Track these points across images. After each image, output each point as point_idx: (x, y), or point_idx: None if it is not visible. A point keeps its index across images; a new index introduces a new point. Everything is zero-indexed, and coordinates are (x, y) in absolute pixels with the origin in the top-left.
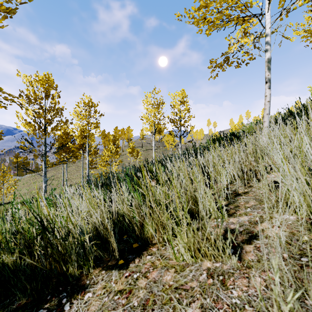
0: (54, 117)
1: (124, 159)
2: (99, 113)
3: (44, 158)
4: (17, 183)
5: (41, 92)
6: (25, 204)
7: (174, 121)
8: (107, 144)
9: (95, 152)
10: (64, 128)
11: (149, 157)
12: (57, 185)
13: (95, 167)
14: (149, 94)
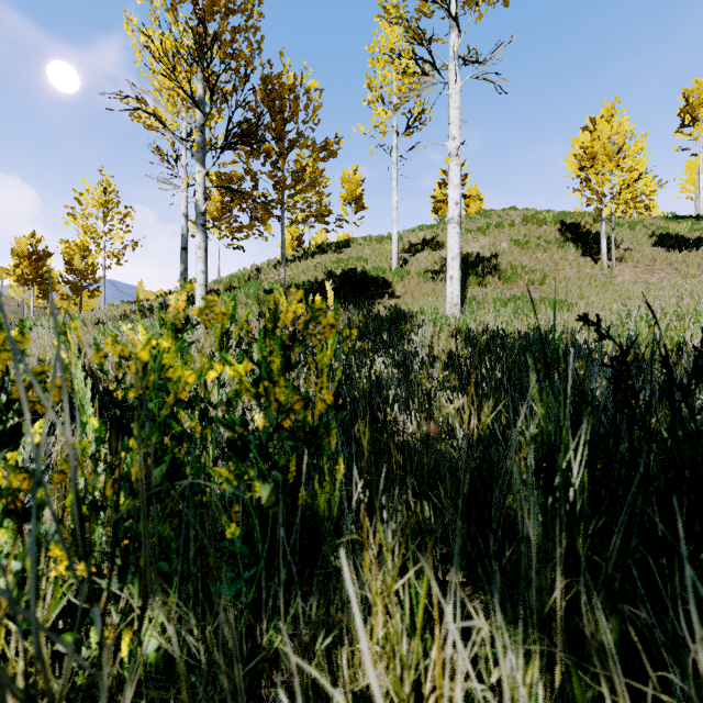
0: None
1: None
2: None
3: None
4: None
5: None
6: None
7: (71, 282)
8: None
9: None
10: None
11: None
12: None
13: None
14: (24, 240)
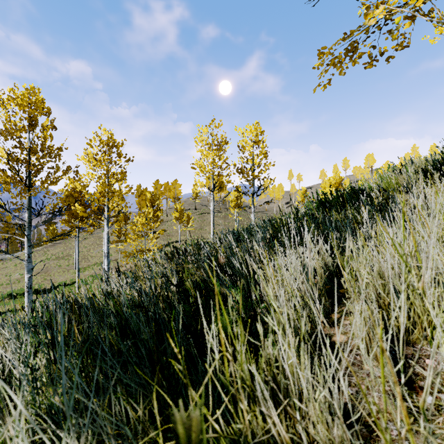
0: (43, 162)
1: (168, 227)
2: (125, 157)
3: (27, 231)
4: (6, 264)
5: (20, 118)
6: (14, 297)
7: (244, 171)
8: (143, 205)
9: (126, 217)
10: (73, 182)
11: (206, 224)
12: (67, 266)
13: (125, 240)
14: (205, 129)
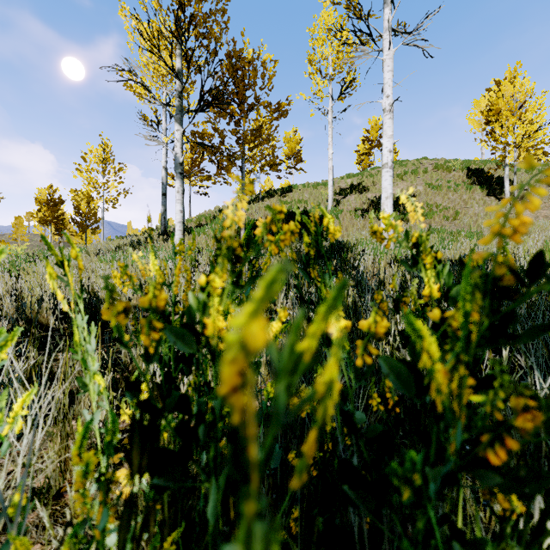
0: None
1: None
2: None
3: None
4: None
5: None
6: None
7: (78, 222)
8: None
9: None
10: None
11: None
12: None
13: None
14: (44, 191)
